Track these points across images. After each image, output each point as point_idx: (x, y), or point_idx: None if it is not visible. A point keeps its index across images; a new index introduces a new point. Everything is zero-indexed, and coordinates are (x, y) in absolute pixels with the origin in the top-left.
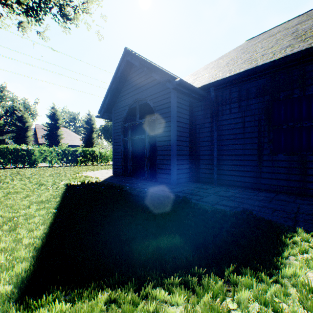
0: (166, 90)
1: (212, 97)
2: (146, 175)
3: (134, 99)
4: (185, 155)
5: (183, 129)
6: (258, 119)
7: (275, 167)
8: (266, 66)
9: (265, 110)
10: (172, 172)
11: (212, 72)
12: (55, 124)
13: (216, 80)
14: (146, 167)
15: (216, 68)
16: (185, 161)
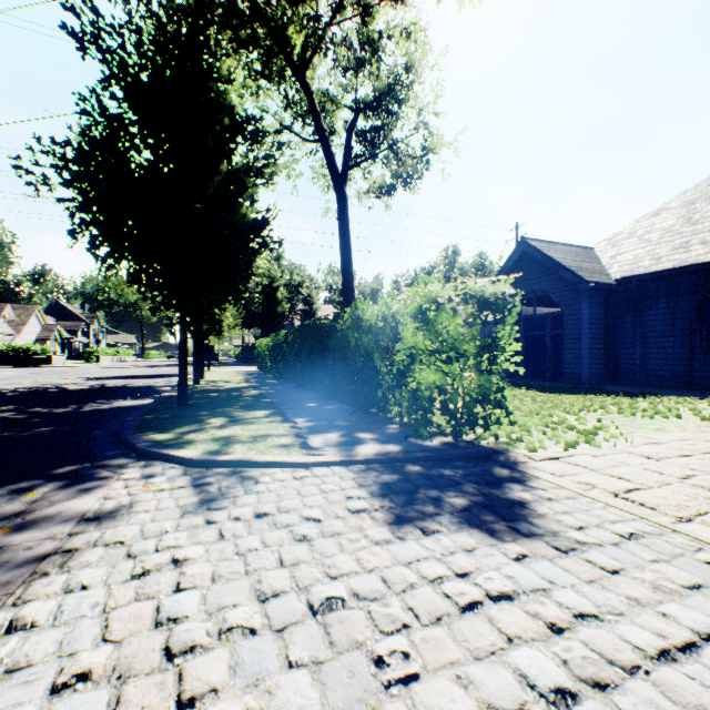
0: (574, 285)
1: (633, 291)
2: (548, 376)
3: (528, 290)
4: (599, 354)
5: (596, 326)
6: (688, 317)
7: (706, 366)
8: (692, 269)
9: (696, 308)
10: (583, 371)
11: (638, 252)
12: None
13: (638, 274)
14: (547, 367)
15: (645, 242)
16: (599, 361)
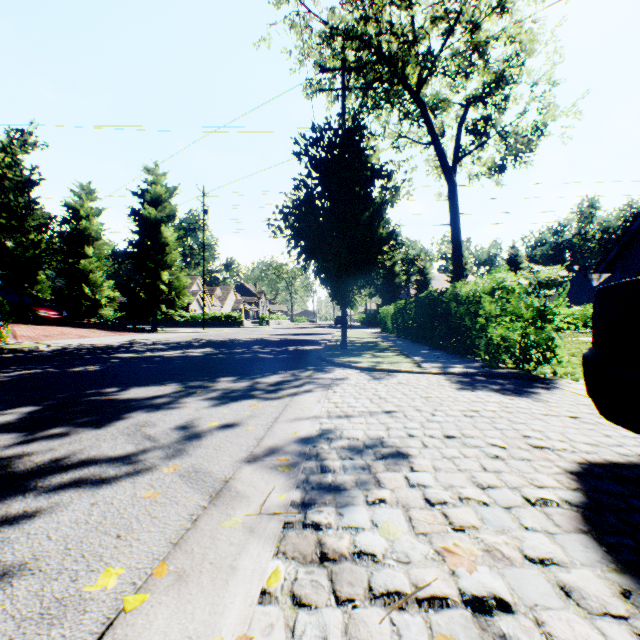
0: None
1: None
2: None
3: None
4: None
5: None
6: None
7: None
8: None
9: None
10: None
11: None
12: None
13: None
14: None
15: None
16: None
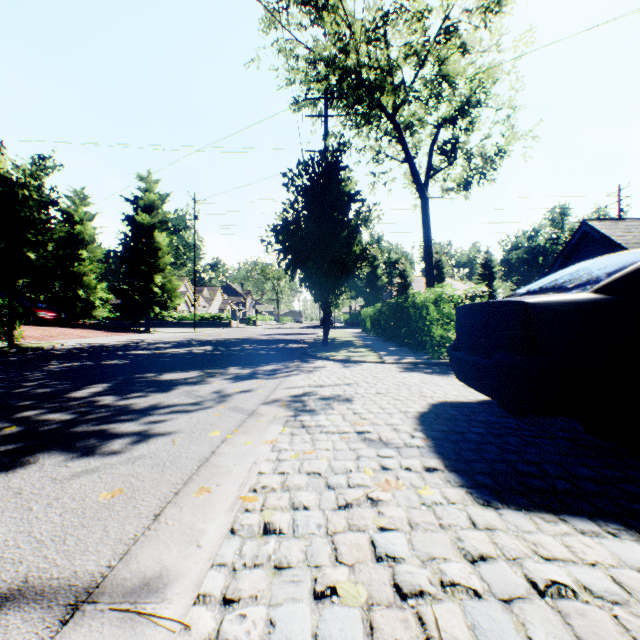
0: None
1: None
2: None
3: None
4: None
5: None
6: None
7: None
8: None
9: None
10: None
11: None
12: (438, 276)
13: None
14: None
15: None
16: None
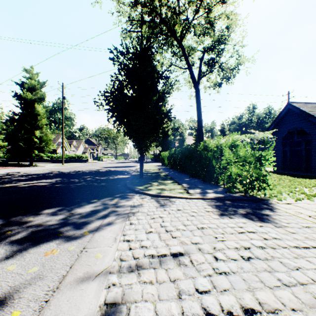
0: None
1: None
2: (303, 170)
3: (292, 127)
4: None
5: None
6: None
7: None
8: None
9: None
10: None
11: None
12: None
13: None
14: (302, 165)
15: None
16: None
